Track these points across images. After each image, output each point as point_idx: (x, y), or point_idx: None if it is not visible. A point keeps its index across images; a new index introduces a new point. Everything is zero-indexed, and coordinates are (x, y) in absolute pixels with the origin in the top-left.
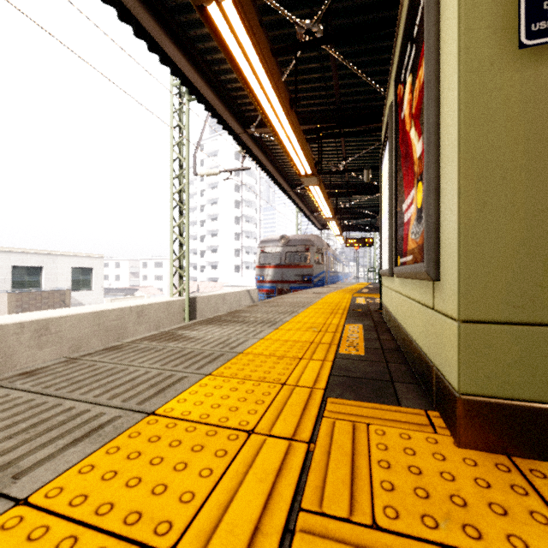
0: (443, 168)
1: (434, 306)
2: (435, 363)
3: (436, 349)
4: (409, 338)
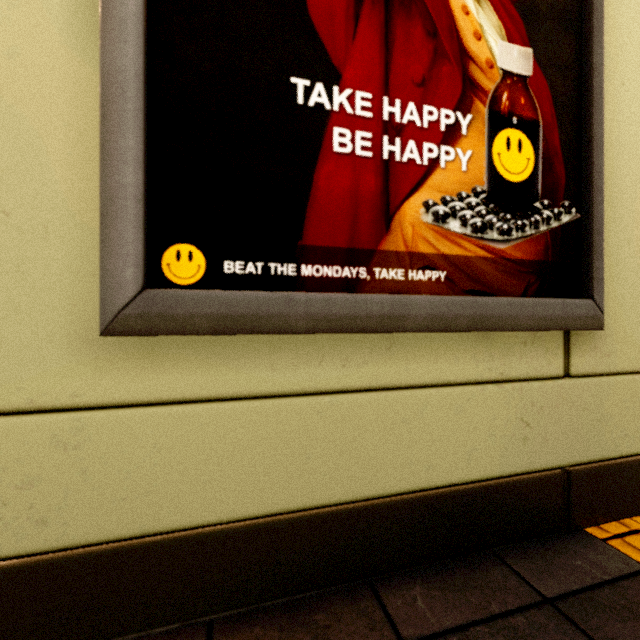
0: (605, 172)
1: (571, 370)
2: (575, 460)
3: (579, 436)
4: (366, 507)
